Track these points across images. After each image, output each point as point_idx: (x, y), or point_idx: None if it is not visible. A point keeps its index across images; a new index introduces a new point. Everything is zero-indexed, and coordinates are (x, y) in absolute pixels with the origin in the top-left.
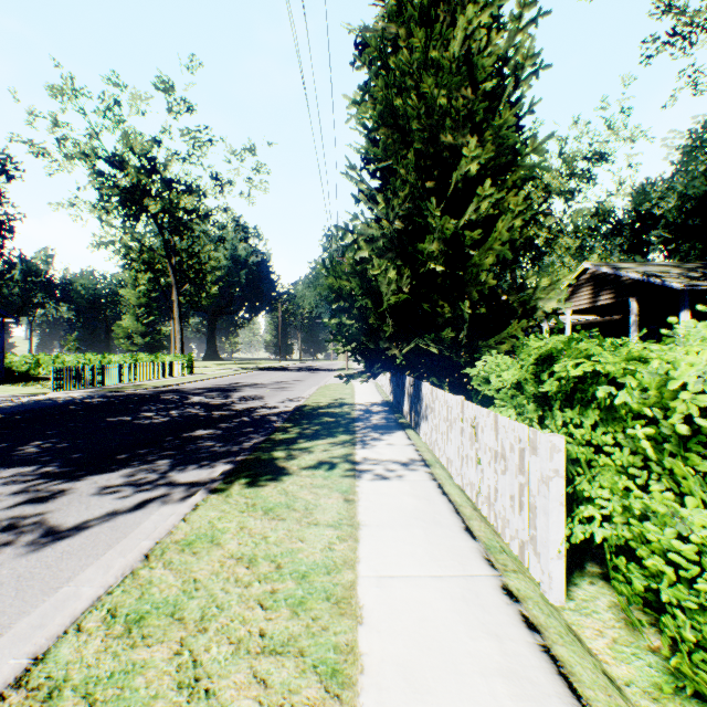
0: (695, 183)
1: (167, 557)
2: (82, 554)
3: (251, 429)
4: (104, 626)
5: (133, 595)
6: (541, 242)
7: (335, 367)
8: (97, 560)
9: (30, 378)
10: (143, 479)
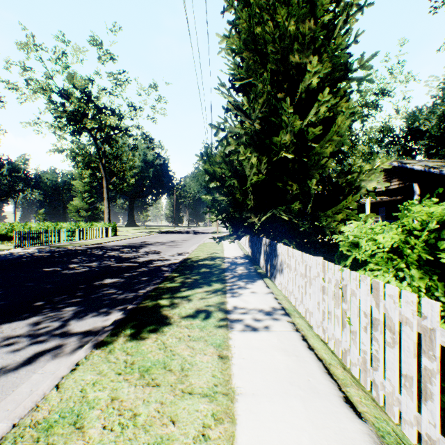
0: None
1: None
2: None
3: (147, 277)
4: None
5: None
6: (346, 148)
7: (210, 231)
8: None
9: (6, 238)
10: (44, 329)
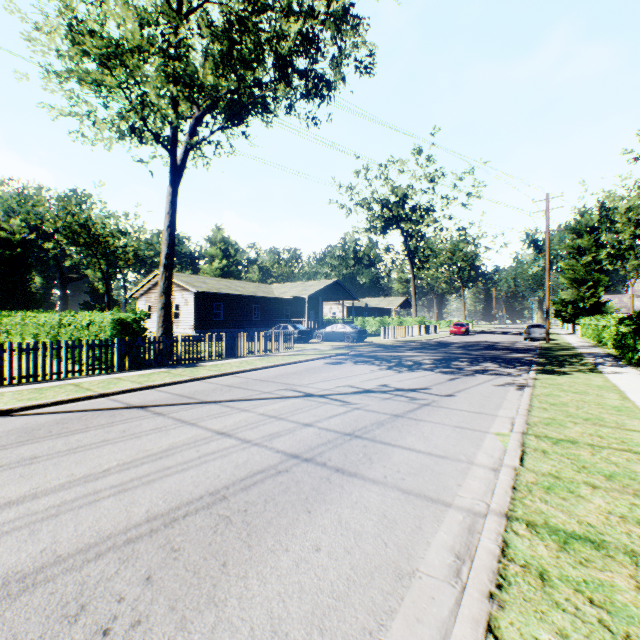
0: None
1: None
2: None
3: None
4: None
5: None
6: None
7: None
8: None
9: None
10: None
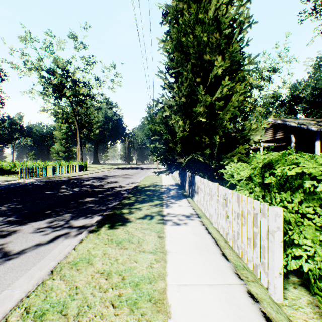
0: (320, 82)
1: (63, 272)
2: (18, 269)
3: (112, 197)
4: (20, 320)
5: (40, 298)
6: (248, 109)
7: (152, 167)
8: (26, 273)
9: (10, 172)
10: (56, 225)
